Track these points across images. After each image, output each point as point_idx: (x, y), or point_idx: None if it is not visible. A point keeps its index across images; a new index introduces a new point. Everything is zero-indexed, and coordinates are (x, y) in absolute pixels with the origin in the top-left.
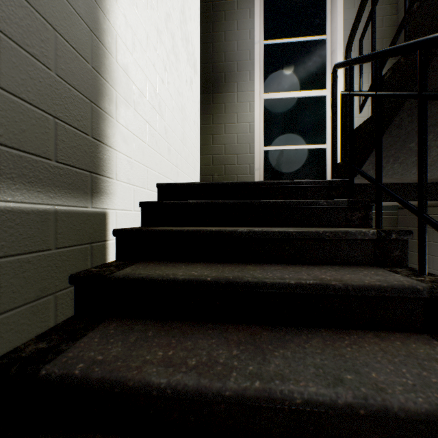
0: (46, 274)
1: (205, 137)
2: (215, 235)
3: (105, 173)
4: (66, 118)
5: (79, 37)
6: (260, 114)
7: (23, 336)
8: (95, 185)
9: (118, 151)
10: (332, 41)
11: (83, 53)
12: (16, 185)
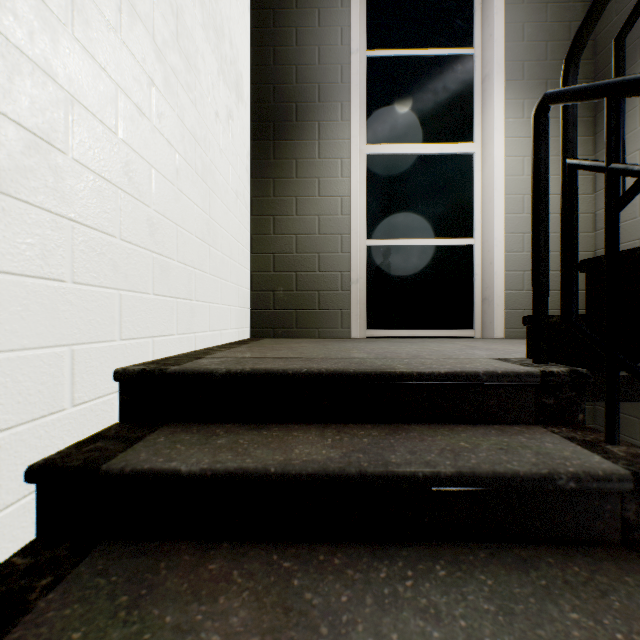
0: None
1: (260, 219)
2: None
3: None
4: None
5: None
6: (360, 181)
7: None
8: None
9: None
10: (484, 59)
11: None
12: None
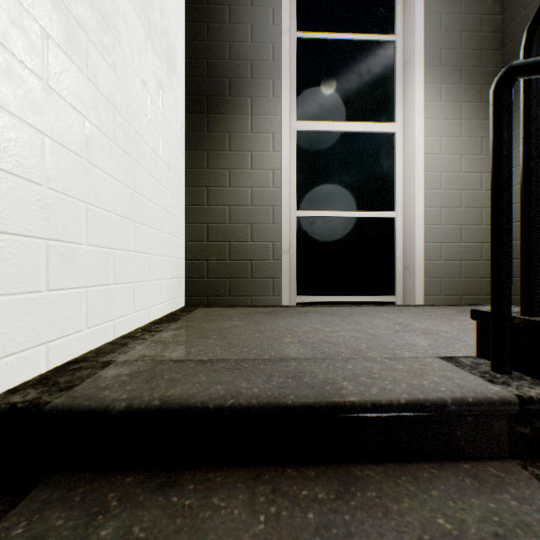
0: None
1: (194, 190)
2: None
3: None
4: None
5: None
6: (290, 155)
7: None
8: None
9: None
10: (405, 45)
11: None
12: None
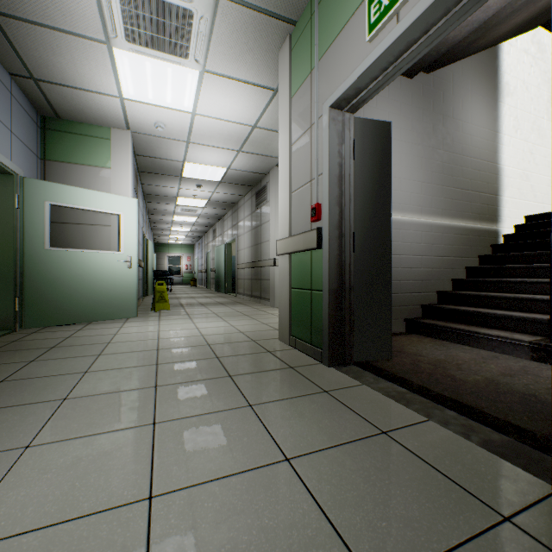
0: (485, 242)
1: None
2: (547, 231)
3: (499, 216)
4: (489, 204)
5: (492, 180)
6: None
7: (482, 254)
8: (496, 220)
9: (503, 207)
10: None
11: (493, 183)
12: (481, 222)
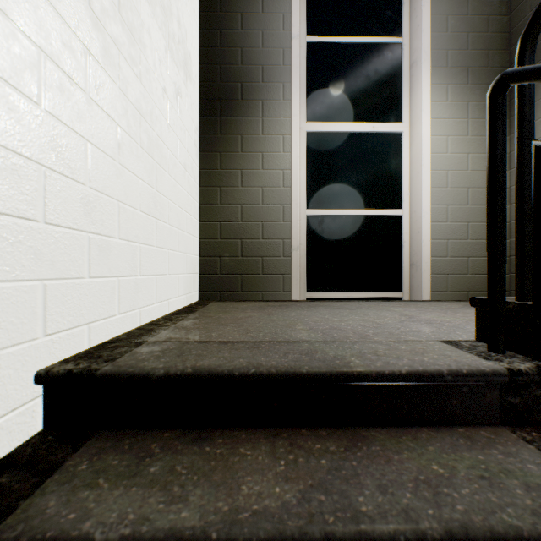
0: None
1: (208, 190)
2: None
3: None
4: None
5: None
6: (300, 156)
7: None
8: None
9: None
10: (412, 47)
11: None
12: None
